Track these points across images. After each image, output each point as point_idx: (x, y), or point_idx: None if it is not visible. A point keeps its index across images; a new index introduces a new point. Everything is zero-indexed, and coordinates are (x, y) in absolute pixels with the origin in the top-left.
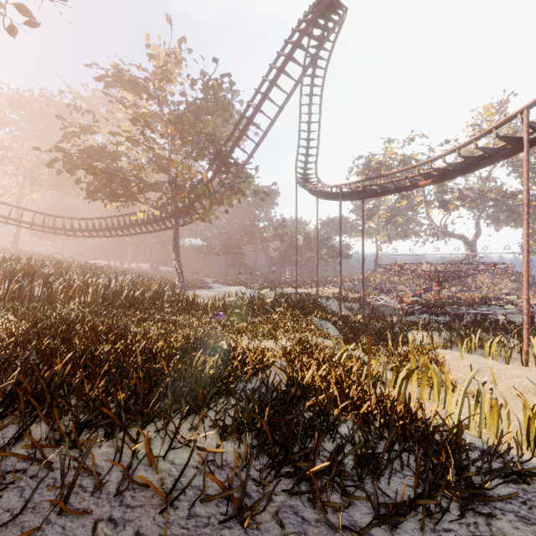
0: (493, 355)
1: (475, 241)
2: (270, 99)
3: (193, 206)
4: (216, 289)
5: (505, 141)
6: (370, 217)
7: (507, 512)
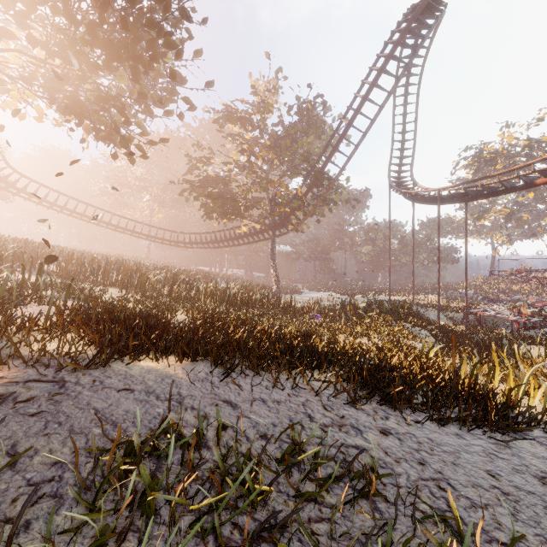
0: None
1: None
2: (362, 113)
3: (288, 219)
4: (307, 294)
5: None
6: (482, 215)
7: (532, 440)
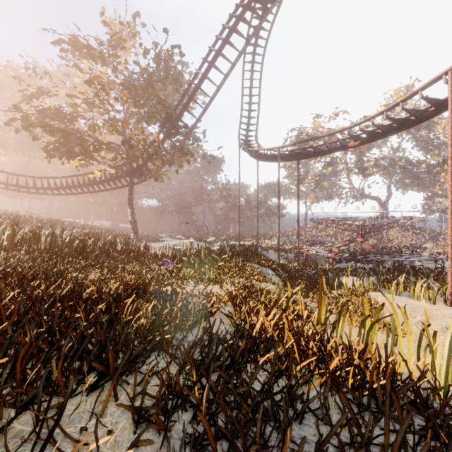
0: (417, 296)
1: (387, 202)
2: (216, 67)
3: (146, 165)
4: (168, 242)
5: (429, 102)
6: (301, 181)
7: None
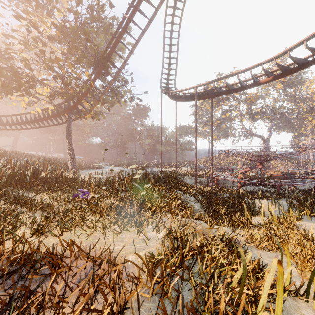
0: None
1: (268, 139)
2: (141, 11)
3: (80, 103)
4: (105, 169)
5: None
6: (207, 123)
7: None
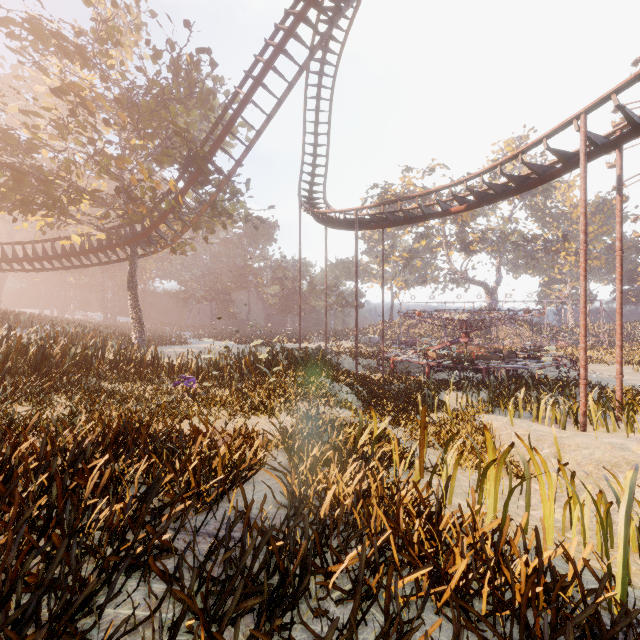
0: (541, 418)
1: (496, 289)
2: (266, 86)
3: (156, 229)
4: (194, 345)
5: (556, 155)
6: (386, 258)
7: None
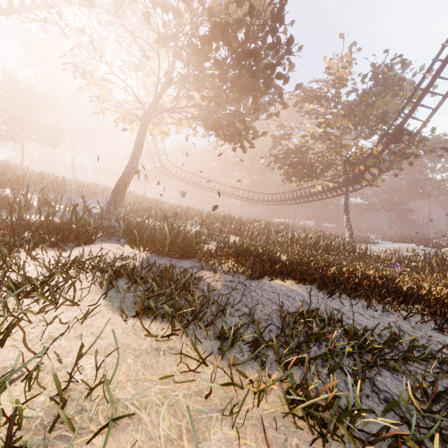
0: None
1: None
2: None
3: (362, 176)
4: (381, 244)
5: None
6: None
7: None
